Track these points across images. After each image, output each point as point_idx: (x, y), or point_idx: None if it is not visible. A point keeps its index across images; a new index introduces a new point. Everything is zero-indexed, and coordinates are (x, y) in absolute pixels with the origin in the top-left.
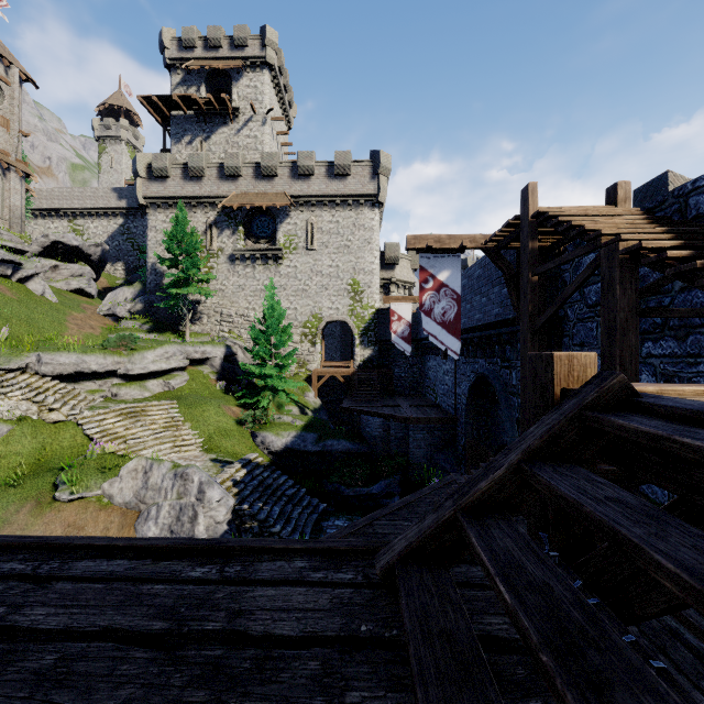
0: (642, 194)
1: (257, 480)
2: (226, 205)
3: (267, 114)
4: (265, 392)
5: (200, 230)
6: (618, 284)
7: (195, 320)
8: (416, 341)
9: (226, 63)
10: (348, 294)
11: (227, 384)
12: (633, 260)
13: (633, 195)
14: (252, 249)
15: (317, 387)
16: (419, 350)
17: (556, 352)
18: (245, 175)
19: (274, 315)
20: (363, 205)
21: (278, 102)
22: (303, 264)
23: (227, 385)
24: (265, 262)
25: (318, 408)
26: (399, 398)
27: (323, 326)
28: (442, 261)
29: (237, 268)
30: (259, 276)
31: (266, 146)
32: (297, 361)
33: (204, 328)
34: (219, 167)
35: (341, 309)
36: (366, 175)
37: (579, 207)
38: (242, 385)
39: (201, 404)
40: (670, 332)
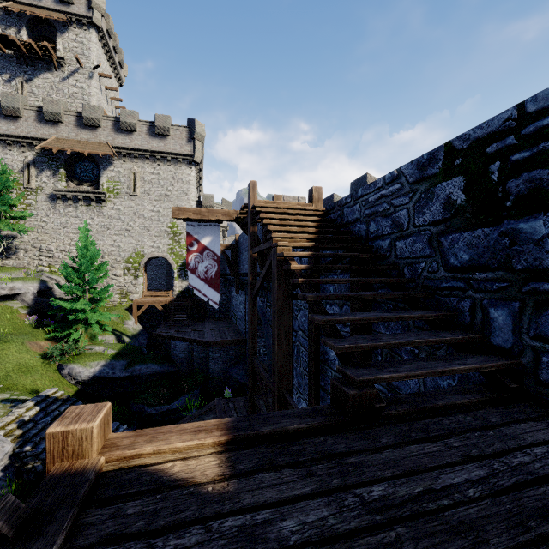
0: (355, 186)
1: (51, 415)
2: (45, 147)
3: (94, 70)
4: (78, 325)
5: (16, 168)
6: (277, 279)
7: (9, 254)
8: (224, 275)
9: (49, 13)
10: (168, 235)
11: (39, 318)
12: (285, 262)
13: (350, 185)
14: (74, 190)
15: (137, 315)
16: (227, 282)
17: (51, 429)
18: (67, 122)
19: (88, 254)
20: (181, 162)
21: (108, 61)
22: (126, 207)
23: (39, 319)
24: (88, 203)
25: (137, 334)
26: (209, 322)
27: (146, 261)
28: (205, 228)
29: (58, 207)
30: (81, 216)
31: (93, 98)
32: (120, 292)
33: (20, 262)
34: (38, 111)
35: (162, 248)
36: (184, 138)
37: (287, 202)
38: (57, 318)
39: (1, 342)
40: (337, 301)
